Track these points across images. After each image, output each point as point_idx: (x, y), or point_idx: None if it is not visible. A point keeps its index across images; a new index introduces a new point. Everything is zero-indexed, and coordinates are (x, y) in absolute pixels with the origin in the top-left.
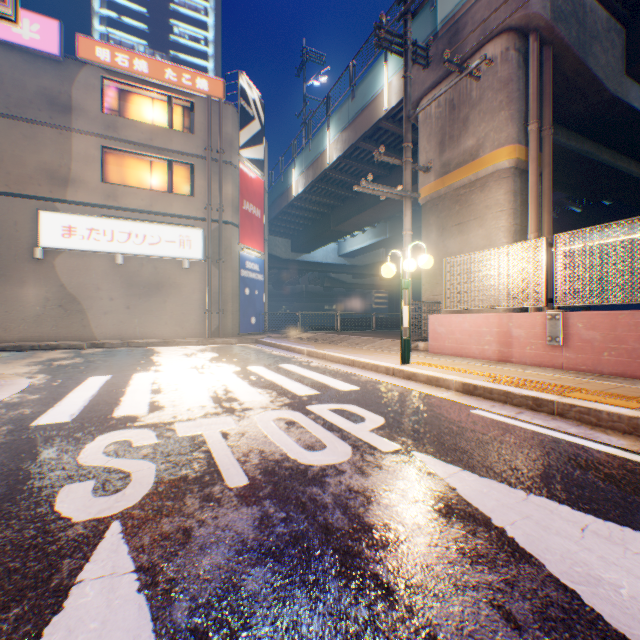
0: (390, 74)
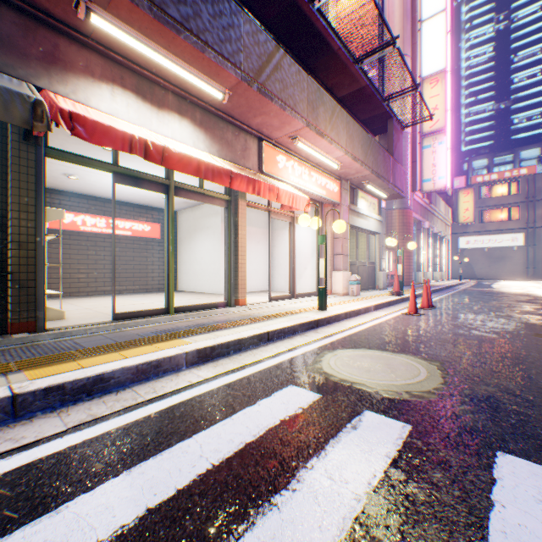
0: None
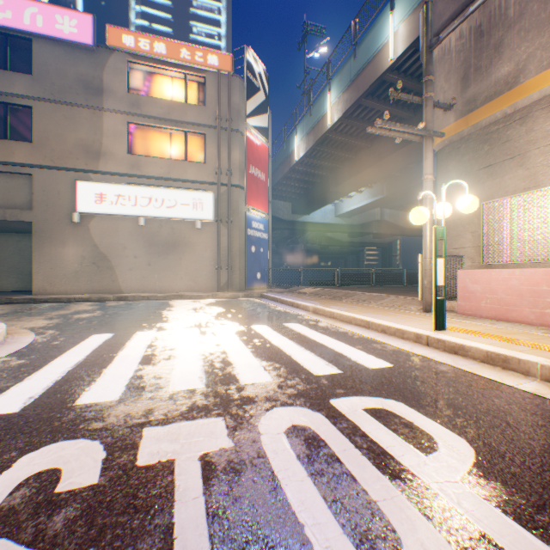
0: (396, 22)
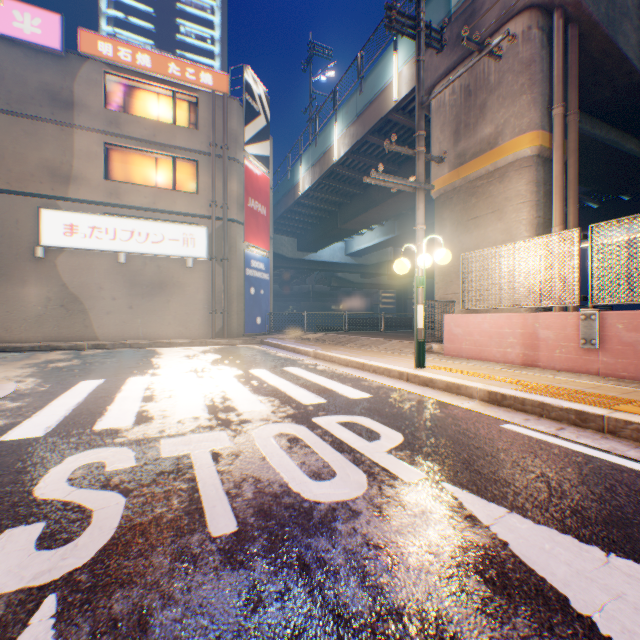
0: (400, 63)
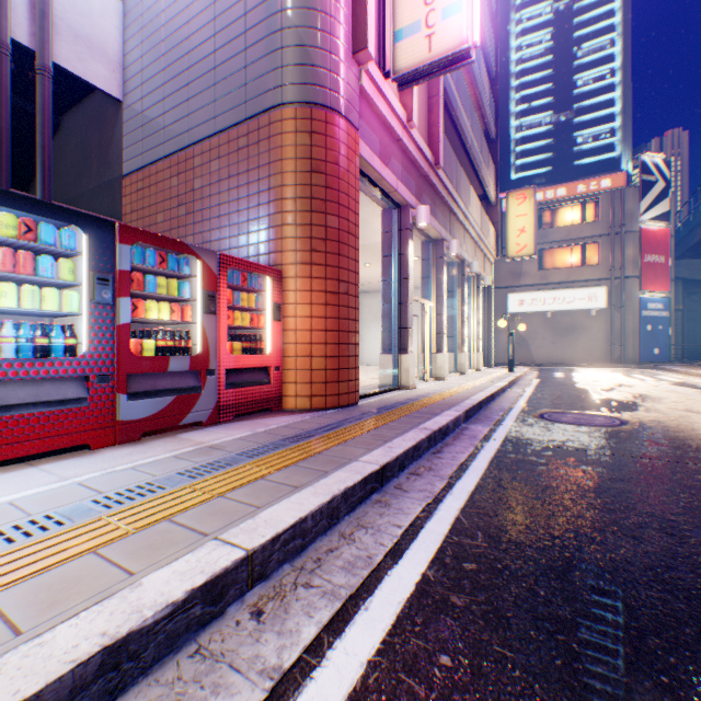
0: None
